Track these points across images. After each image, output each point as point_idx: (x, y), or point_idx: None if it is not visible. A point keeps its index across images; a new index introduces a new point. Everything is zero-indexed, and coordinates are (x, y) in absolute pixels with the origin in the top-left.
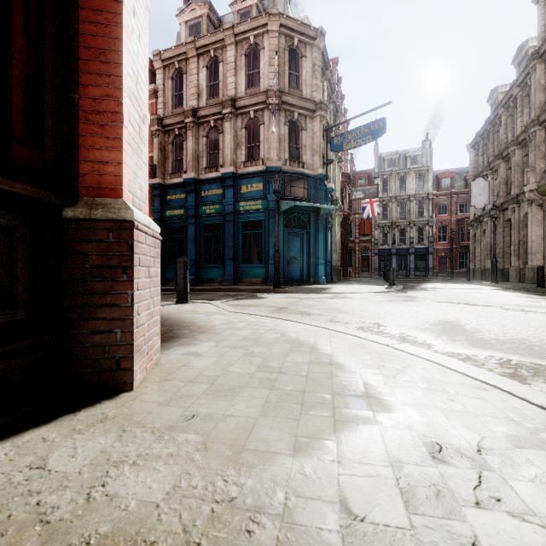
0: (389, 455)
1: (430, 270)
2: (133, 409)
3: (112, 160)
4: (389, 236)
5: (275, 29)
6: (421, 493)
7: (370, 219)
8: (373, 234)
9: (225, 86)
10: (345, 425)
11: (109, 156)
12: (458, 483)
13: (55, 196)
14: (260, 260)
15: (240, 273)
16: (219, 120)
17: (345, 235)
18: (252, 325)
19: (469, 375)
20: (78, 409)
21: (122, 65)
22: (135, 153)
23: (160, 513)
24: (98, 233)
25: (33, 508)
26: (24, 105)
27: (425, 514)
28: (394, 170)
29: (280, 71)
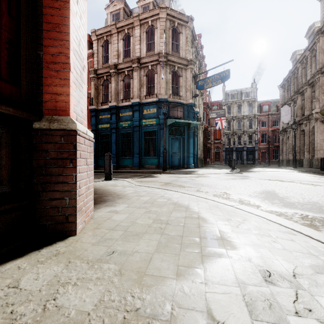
0: (237, 278)
1: (256, 160)
2: (76, 247)
3: (63, 93)
4: (231, 140)
5: (163, 16)
6: (260, 305)
7: (220, 130)
8: (222, 138)
9: (134, 51)
10: (208, 258)
11: (61, 90)
12: (283, 298)
13: (28, 115)
14: (155, 154)
15: (142, 162)
16: (130, 71)
17: (205, 139)
18: (150, 193)
19: (283, 225)
20: (41, 248)
21: (69, 33)
22: (78, 89)
23: (90, 319)
24: (54, 137)
25: (8, 316)
26: (8, 58)
27: (263, 320)
28: (234, 100)
29: (166, 41)
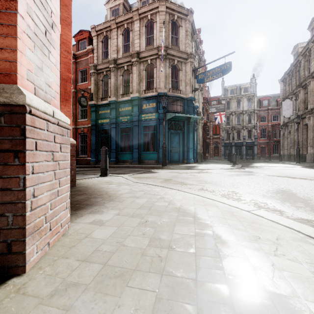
0: None
1: (255, 155)
2: (7, 310)
3: (6, 47)
4: (230, 135)
5: (163, 10)
6: None
7: (219, 125)
8: (221, 134)
9: (133, 45)
10: None
11: (3, 43)
12: None
13: None
14: (154, 149)
15: (142, 157)
16: (130, 66)
17: (205, 134)
18: (147, 194)
19: None
20: None
21: None
22: (38, 49)
23: None
24: None
25: None
26: None
27: None
28: (233, 96)
29: (166, 35)
